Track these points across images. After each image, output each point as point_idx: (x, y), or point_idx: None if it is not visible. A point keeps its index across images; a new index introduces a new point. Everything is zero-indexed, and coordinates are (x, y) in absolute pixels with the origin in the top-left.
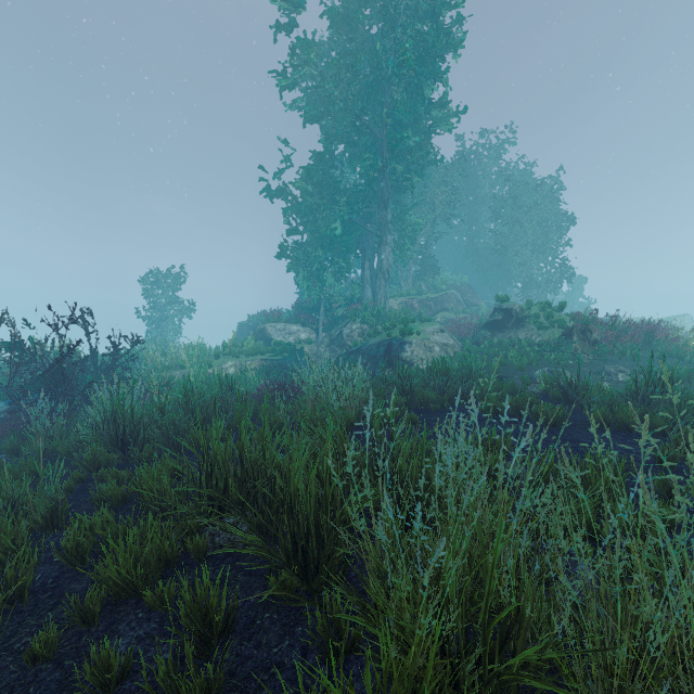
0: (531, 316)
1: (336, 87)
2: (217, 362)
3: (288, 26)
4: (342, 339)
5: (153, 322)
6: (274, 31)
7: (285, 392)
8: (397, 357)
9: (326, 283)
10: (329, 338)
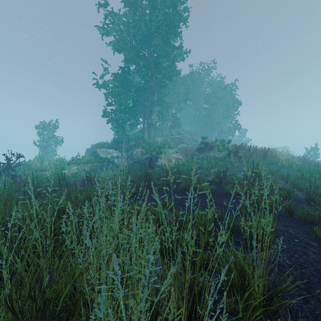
0: (216, 145)
1: (129, 36)
2: (68, 167)
3: (105, 5)
4: (132, 156)
5: (42, 147)
6: (98, 7)
7: (90, 181)
8: (154, 164)
9: (126, 129)
10: (127, 156)
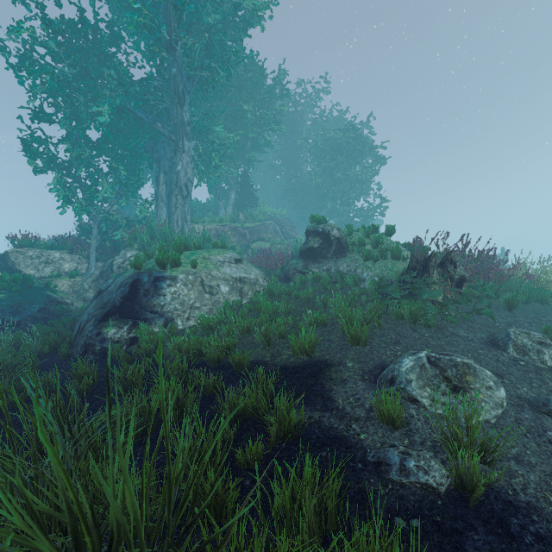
0: (355, 242)
1: None
2: None
3: None
4: (111, 272)
5: None
6: None
7: None
8: (144, 305)
9: (100, 196)
10: (100, 270)
